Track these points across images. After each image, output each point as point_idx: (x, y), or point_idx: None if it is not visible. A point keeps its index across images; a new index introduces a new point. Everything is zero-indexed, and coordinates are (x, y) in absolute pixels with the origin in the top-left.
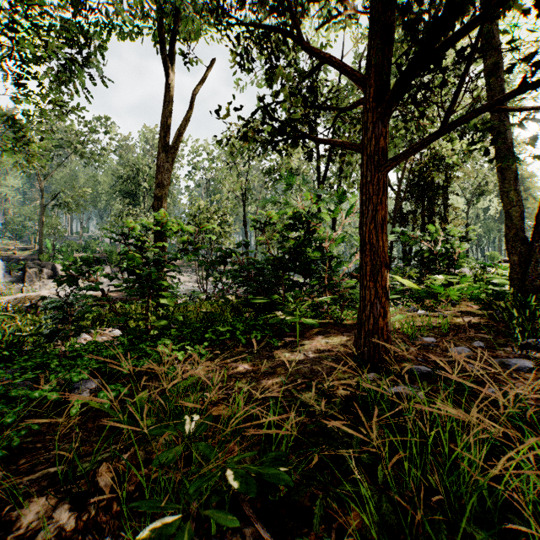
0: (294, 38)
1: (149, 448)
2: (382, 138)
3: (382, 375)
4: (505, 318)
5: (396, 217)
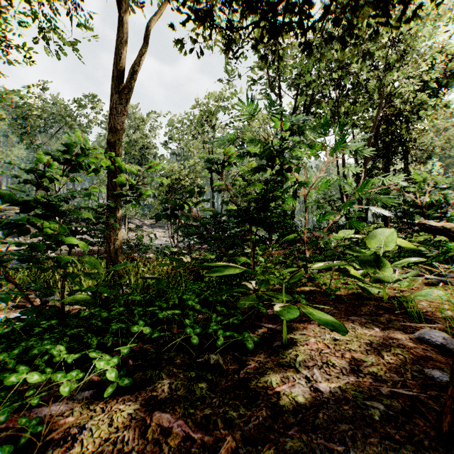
0: None
1: None
2: None
3: None
4: None
5: (359, 173)
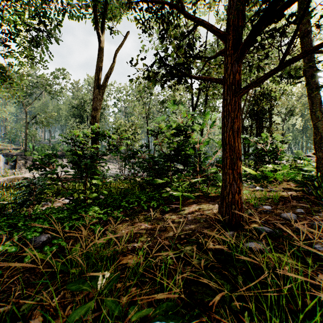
0: (178, 9)
1: (68, 301)
2: (237, 74)
3: (238, 232)
4: (320, 194)
5: None
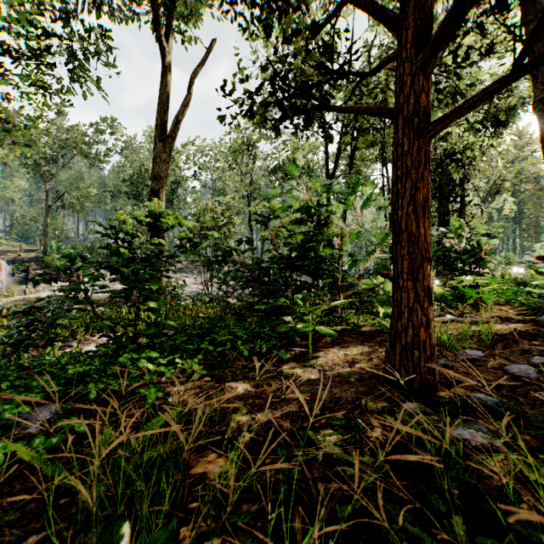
0: None
1: None
2: (424, 95)
3: (427, 404)
4: None
5: None
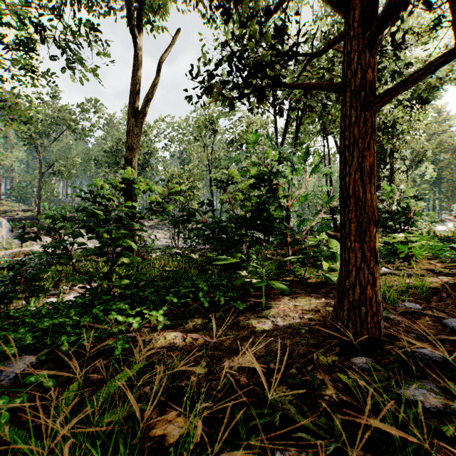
0: None
1: None
2: (370, 70)
3: (375, 359)
4: None
5: None
